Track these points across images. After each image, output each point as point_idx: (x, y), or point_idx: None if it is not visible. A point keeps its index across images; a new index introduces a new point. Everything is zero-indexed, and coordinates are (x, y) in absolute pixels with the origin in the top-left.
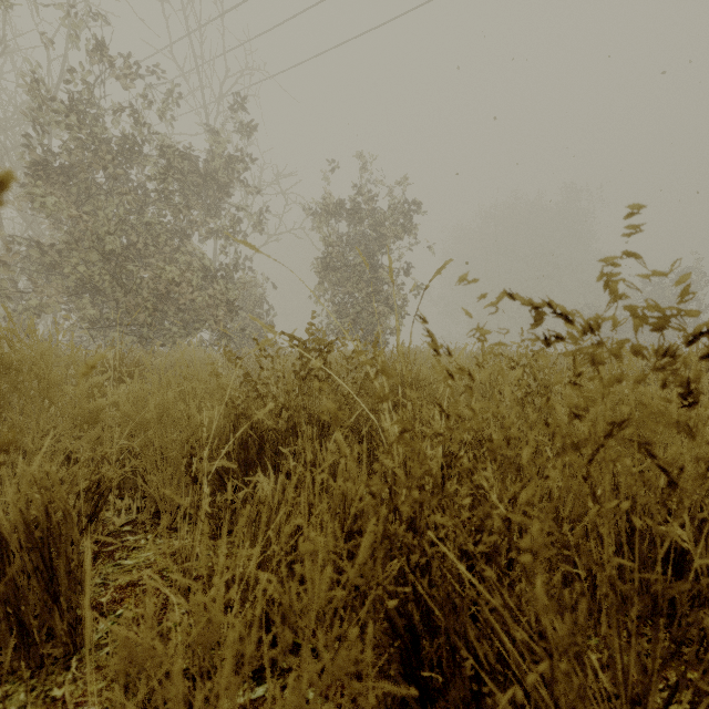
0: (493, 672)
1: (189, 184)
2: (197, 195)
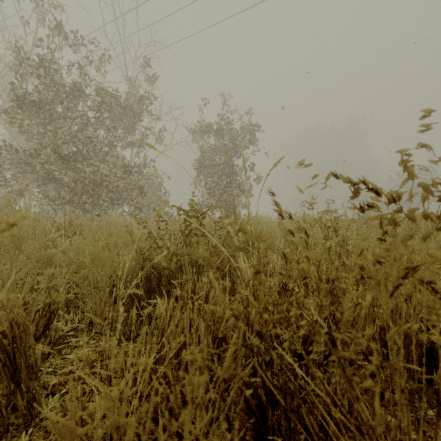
0: (317, 438)
1: (115, 113)
2: (120, 120)
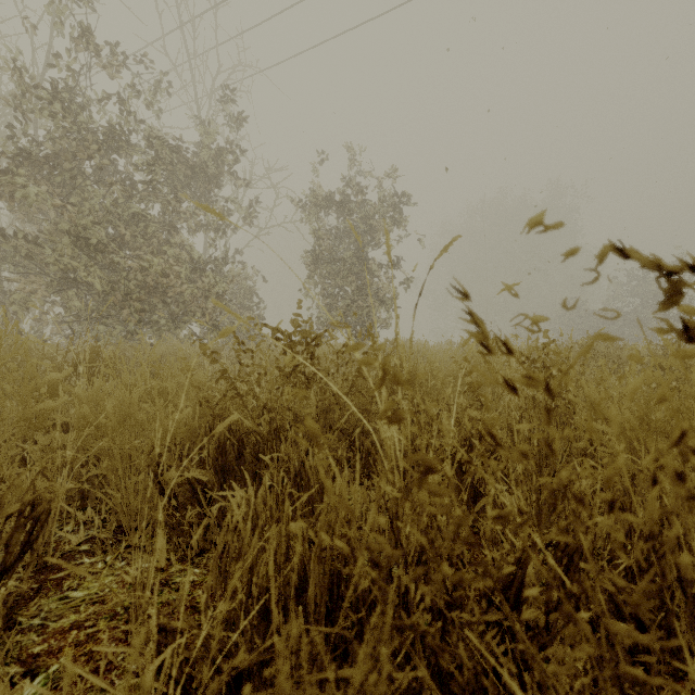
0: None
1: (178, 175)
2: (186, 187)
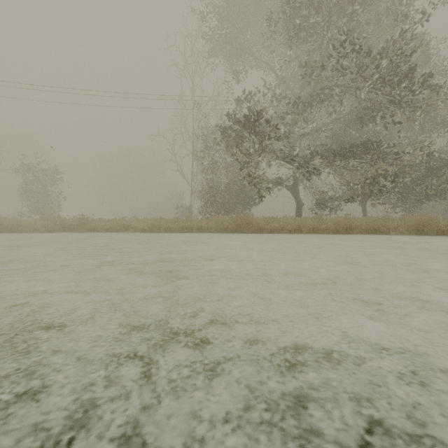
0: None
1: None
2: None
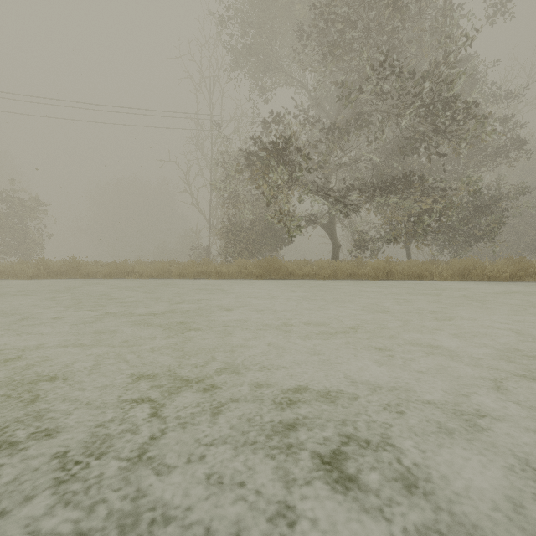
0: None
1: None
2: None
